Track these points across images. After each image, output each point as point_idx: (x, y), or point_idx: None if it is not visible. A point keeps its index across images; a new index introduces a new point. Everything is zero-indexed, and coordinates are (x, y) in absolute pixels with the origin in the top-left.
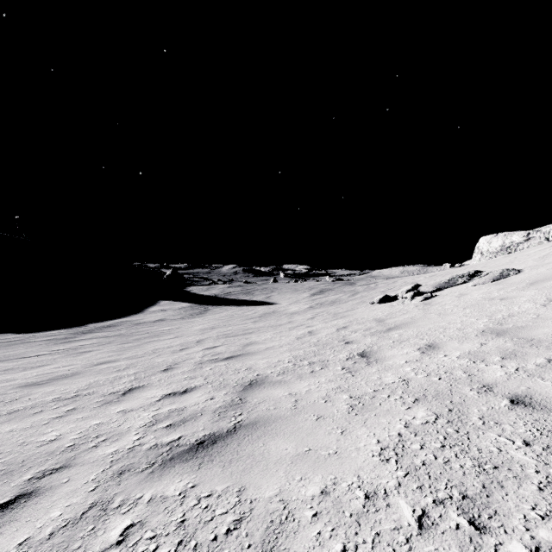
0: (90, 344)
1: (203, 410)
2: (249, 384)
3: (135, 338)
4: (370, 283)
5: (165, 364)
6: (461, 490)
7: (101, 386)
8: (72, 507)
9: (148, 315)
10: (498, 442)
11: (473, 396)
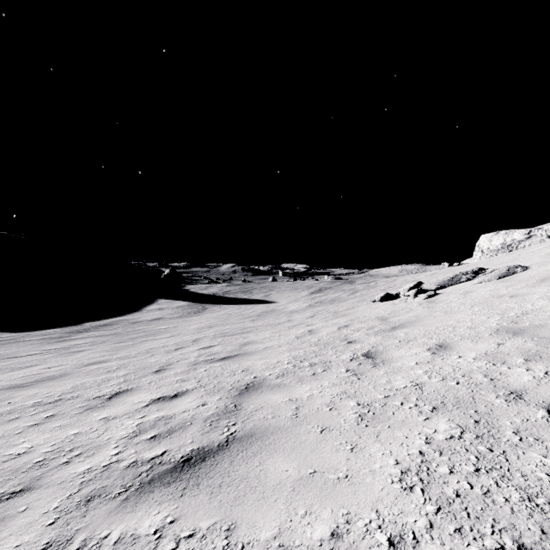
0: (84, 343)
1: (194, 418)
2: (245, 387)
3: (131, 337)
4: (369, 281)
5: (157, 365)
6: (515, 536)
7: (87, 389)
8: (22, 549)
9: (146, 313)
10: (546, 465)
11: (500, 404)
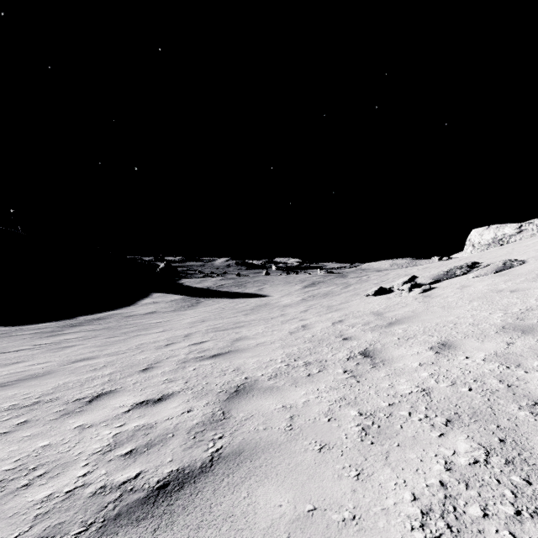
0: (75, 338)
1: (177, 428)
2: (236, 390)
3: (123, 332)
4: (362, 275)
5: (146, 362)
6: None
7: (68, 390)
8: None
9: (140, 307)
10: None
11: (526, 418)
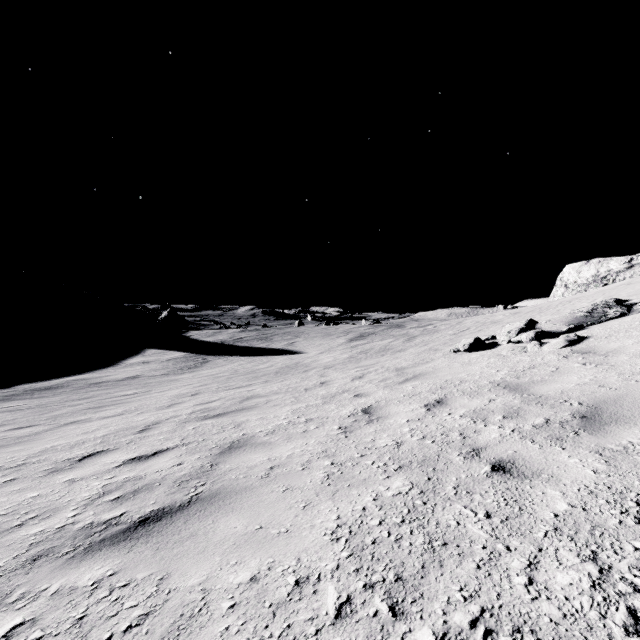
0: None
1: None
2: None
3: (57, 414)
4: (424, 325)
5: None
6: None
7: None
8: None
9: (121, 369)
10: None
11: None
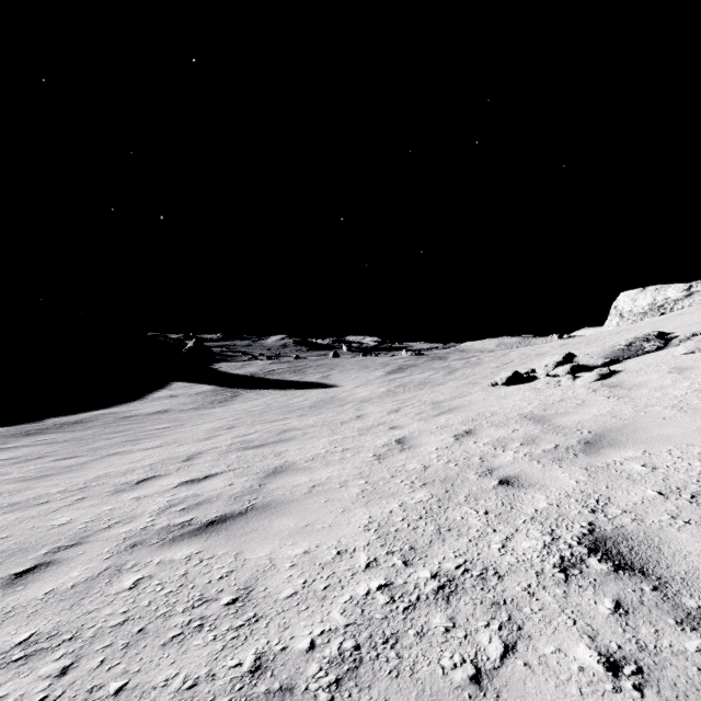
0: (6, 459)
1: None
2: None
3: (95, 446)
4: (468, 357)
5: (53, 540)
6: None
7: None
8: None
9: (148, 403)
10: None
11: None
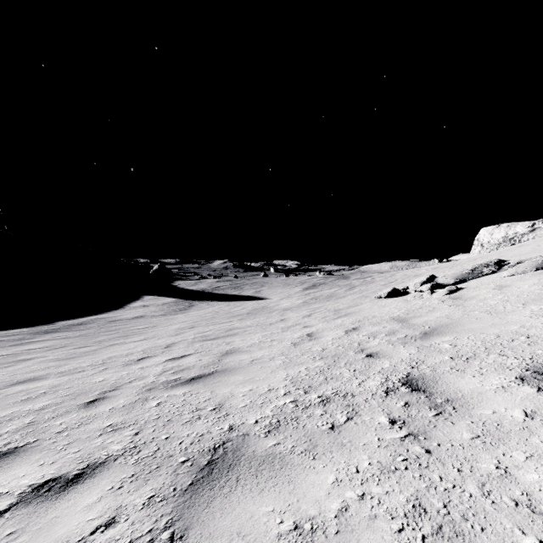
0: (40, 348)
1: None
2: (209, 461)
3: (99, 340)
4: (365, 277)
5: (99, 388)
6: None
7: None
8: None
9: (128, 311)
10: None
11: None
